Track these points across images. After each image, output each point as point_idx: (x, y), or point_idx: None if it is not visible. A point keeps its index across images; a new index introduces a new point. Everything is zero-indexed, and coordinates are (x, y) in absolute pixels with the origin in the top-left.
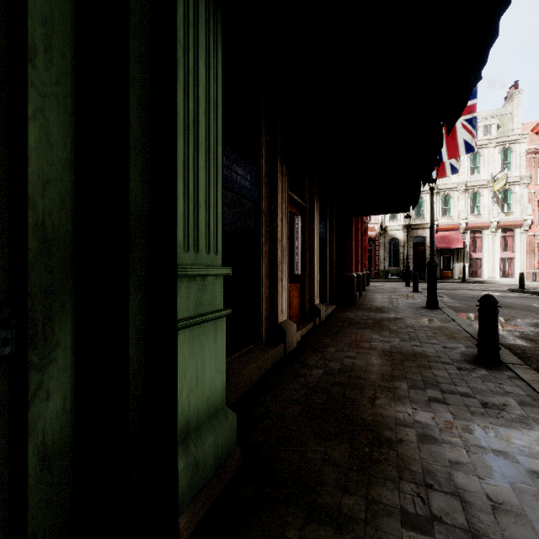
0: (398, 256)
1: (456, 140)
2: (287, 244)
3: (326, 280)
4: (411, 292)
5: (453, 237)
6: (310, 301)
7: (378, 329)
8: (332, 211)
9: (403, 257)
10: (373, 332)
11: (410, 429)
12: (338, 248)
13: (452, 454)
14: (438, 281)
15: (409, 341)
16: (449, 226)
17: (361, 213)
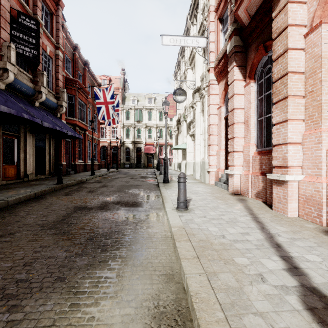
0: (130, 156)
1: (109, 113)
2: (0, 150)
3: (46, 165)
4: (105, 171)
5: (151, 148)
6: (25, 172)
7: (48, 180)
8: (51, 136)
9: (132, 157)
10: (44, 181)
11: (1, 192)
12: (56, 151)
13: (3, 193)
14: (143, 168)
15: (50, 182)
16: (150, 143)
17: (64, 138)
